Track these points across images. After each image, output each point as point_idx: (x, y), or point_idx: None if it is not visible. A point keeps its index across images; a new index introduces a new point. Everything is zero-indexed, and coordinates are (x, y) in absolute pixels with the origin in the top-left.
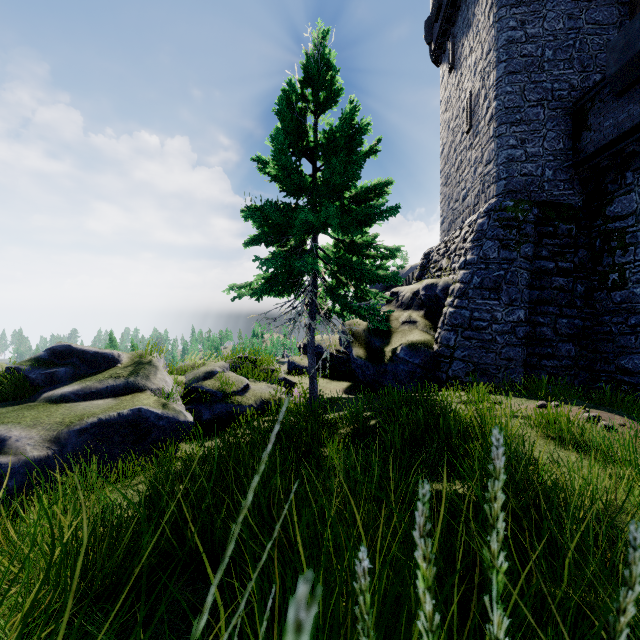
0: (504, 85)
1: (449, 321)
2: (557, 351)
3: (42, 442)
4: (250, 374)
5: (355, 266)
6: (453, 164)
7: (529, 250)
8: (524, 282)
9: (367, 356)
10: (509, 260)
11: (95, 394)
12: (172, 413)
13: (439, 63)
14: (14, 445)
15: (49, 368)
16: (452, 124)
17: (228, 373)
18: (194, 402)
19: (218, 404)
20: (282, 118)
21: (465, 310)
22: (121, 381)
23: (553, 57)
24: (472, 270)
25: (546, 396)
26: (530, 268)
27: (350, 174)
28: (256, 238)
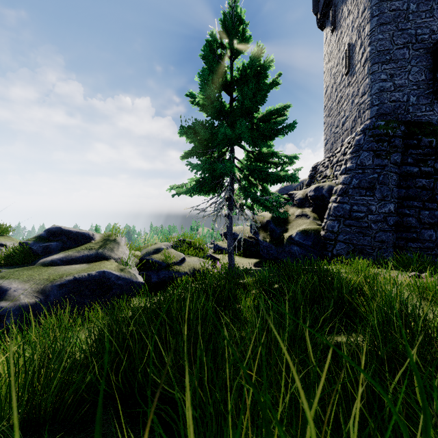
0: (376, 34)
1: (333, 213)
2: (420, 236)
3: (32, 292)
4: (186, 251)
5: (262, 170)
6: (334, 100)
7: (397, 158)
8: (393, 182)
9: (270, 240)
10: (381, 166)
11: (74, 260)
12: (128, 275)
13: (323, 27)
14: (12, 294)
15: (46, 242)
16: (334, 70)
17: (170, 250)
18: (146, 269)
19: (162, 271)
20: (208, 62)
21: (346, 204)
22: (93, 252)
23: (416, 9)
24: (351, 174)
25: (416, 269)
26: (398, 172)
27: (259, 99)
28: (190, 152)
